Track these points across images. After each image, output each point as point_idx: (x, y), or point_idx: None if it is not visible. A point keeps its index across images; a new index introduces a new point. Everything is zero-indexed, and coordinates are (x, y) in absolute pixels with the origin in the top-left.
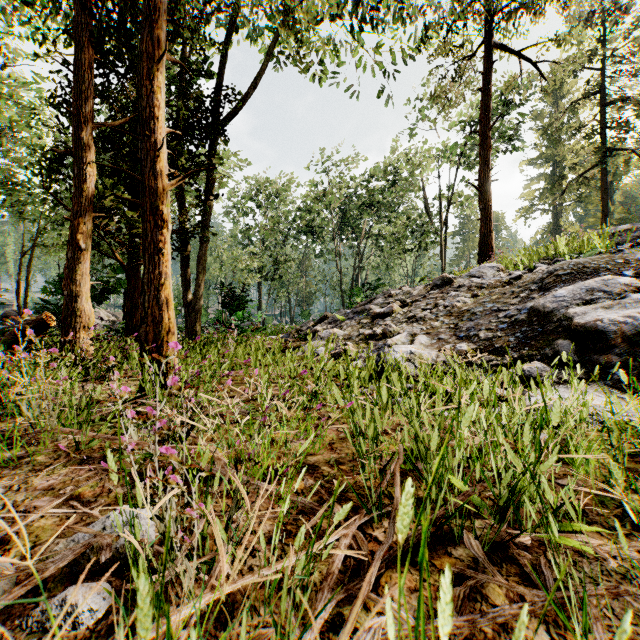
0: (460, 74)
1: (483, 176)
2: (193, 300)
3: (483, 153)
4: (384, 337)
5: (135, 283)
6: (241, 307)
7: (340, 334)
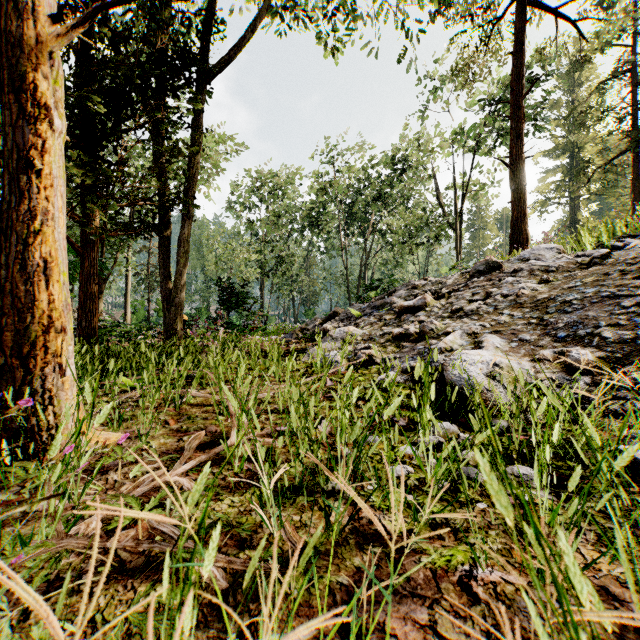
0: (485, 41)
1: (515, 152)
2: (172, 291)
3: (515, 126)
4: (423, 337)
5: (91, 267)
6: (240, 304)
7: (358, 333)
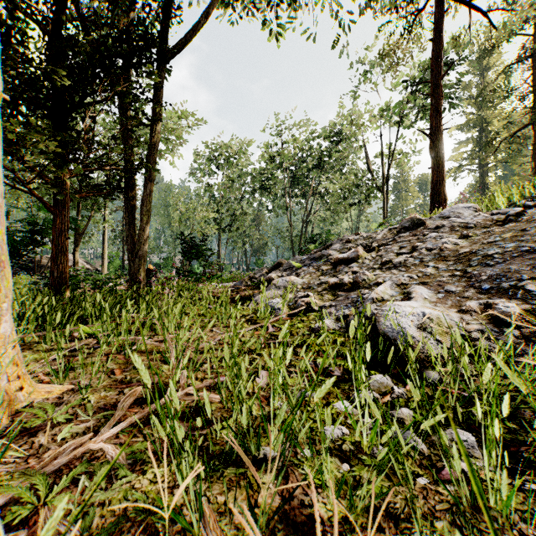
0: (408, 30)
1: (435, 125)
2: (136, 245)
3: (435, 102)
4: (356, 287)
5: (62, 223)
6: (199, 255)
7: (298, 282)
